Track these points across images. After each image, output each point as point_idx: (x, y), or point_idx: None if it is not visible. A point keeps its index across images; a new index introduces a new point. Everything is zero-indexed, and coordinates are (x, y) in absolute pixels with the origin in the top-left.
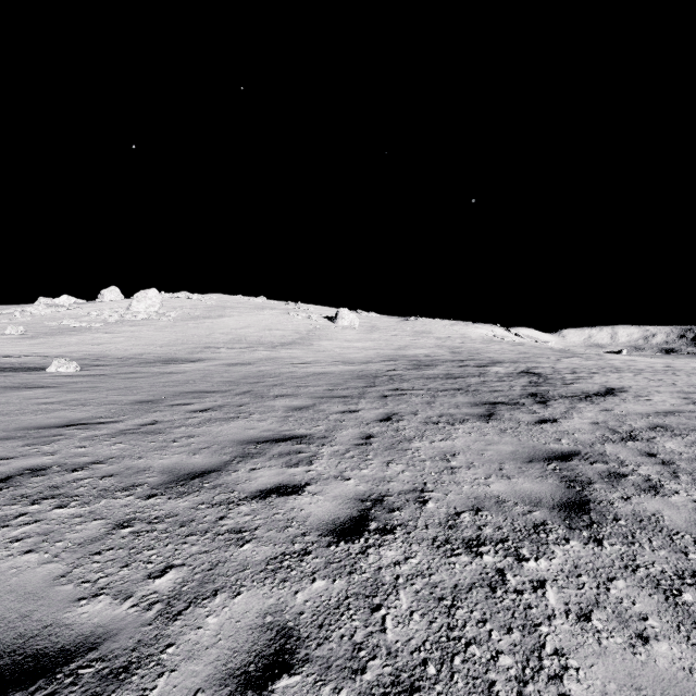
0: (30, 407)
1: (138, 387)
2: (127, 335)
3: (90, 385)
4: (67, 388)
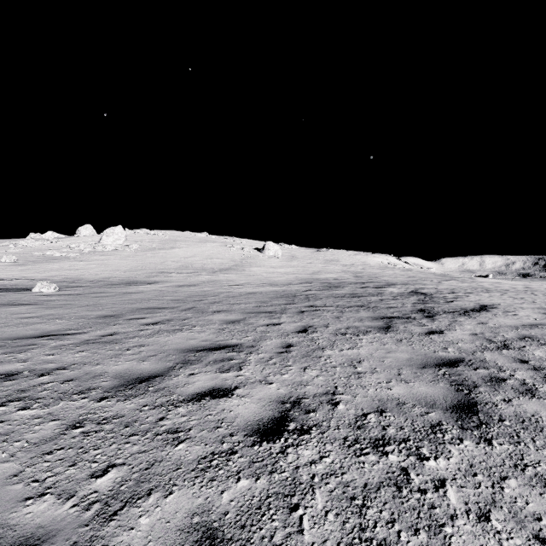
0: (14, 320)
1: (103, 304)
2: (98, 263)
3: (65, 303)
4: (46, 305)
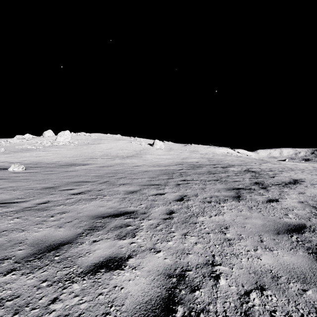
0: None
1: (50, 179)
2: (53, 152)
3: (25, 178)
4: (12, 180)
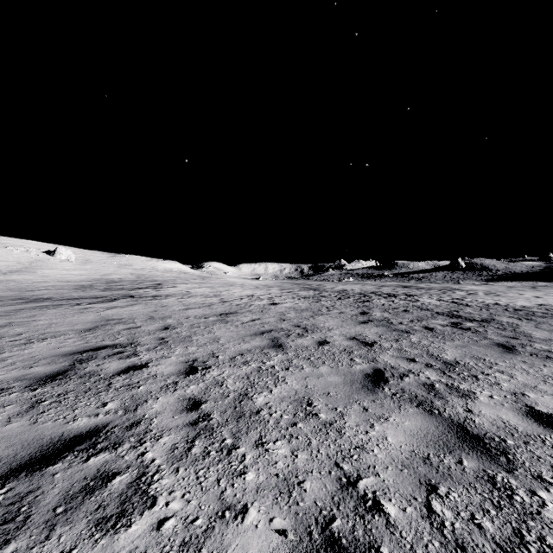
0: None
1: None
2: None
3: None
4: None
